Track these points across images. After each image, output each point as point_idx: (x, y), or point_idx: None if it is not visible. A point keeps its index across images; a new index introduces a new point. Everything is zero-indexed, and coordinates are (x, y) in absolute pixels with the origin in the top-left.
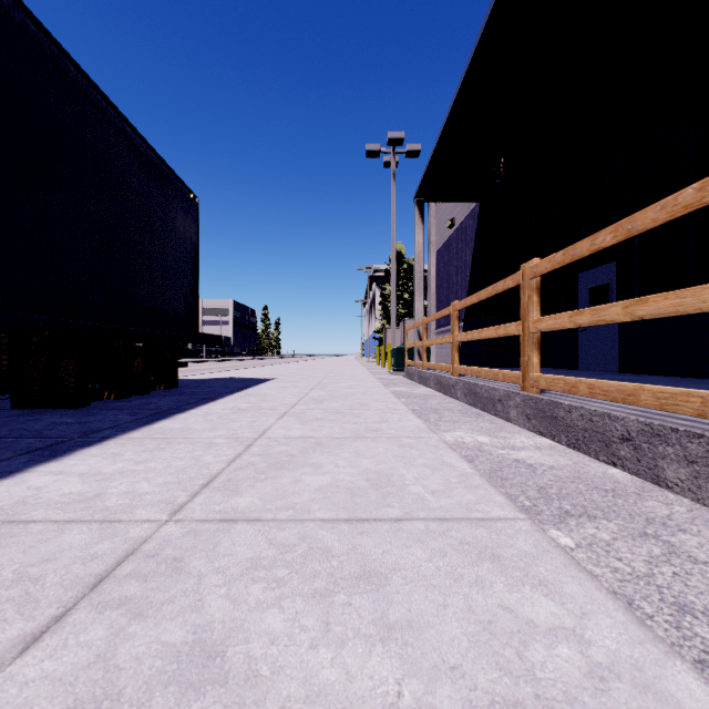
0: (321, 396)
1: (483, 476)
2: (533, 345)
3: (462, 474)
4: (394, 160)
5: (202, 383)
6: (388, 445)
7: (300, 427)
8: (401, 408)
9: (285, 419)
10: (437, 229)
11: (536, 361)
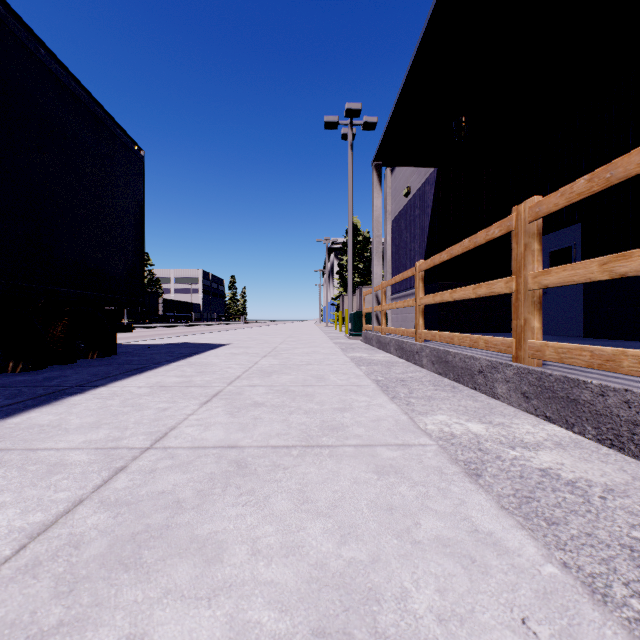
0: (272, 365)
1: (603, 606)
2: (533, 304)
3: (545, 593)
4: (352, 131)
5: (148, 350)
6: (357, 469)
7: (226, 420)
8: (366, 384)
9: (211, 404)
10: (392, 199)
11: (537, 325)
